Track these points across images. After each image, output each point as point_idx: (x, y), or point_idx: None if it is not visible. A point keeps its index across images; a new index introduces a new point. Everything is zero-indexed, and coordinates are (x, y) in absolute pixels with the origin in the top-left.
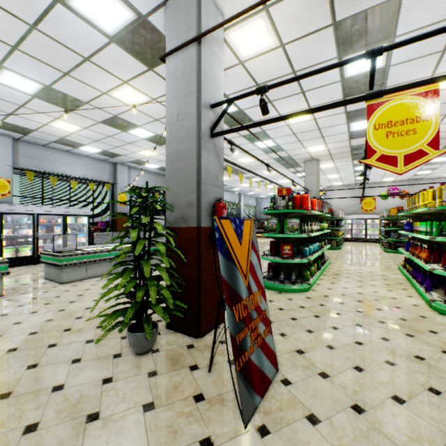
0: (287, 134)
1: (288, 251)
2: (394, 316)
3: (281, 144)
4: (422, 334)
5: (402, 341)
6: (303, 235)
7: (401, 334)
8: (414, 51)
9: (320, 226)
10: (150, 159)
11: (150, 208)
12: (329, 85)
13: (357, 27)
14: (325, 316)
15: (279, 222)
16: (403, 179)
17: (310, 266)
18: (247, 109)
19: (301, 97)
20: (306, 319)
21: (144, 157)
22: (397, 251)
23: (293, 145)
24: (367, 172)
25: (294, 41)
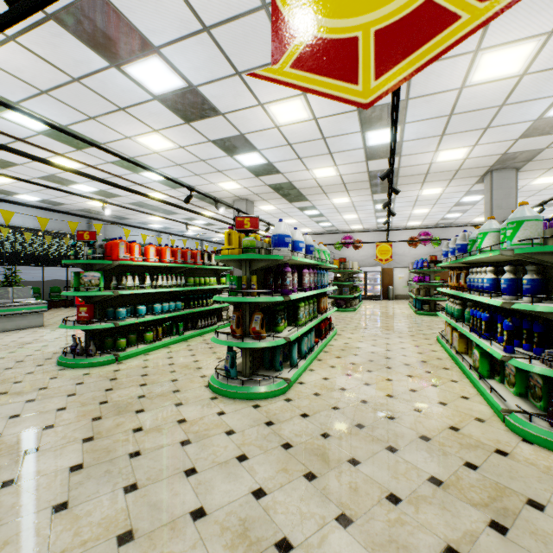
0: (170, 165)
1: (85, 314)
2: (142, 392)
3: (179, 177)
4: (117, 416)
5: (65, 428)
6: (103, 293)
7: (88, 418)
8: (205, 71)
9: (191, 280)
10: (12, 187)
11: (35, 255)
12: (147, 103)
13: (90, 27)
14: (45, 399)
15: (78, 276)
16: (372, 227)
17: (147, 332)
18: (71, 125)
19: (128, 115)
20: (4, 406)
21: (0, 185)
22: (338, 309)
23: (194, 179)
24: (324, 217)
25: (21, 34)
